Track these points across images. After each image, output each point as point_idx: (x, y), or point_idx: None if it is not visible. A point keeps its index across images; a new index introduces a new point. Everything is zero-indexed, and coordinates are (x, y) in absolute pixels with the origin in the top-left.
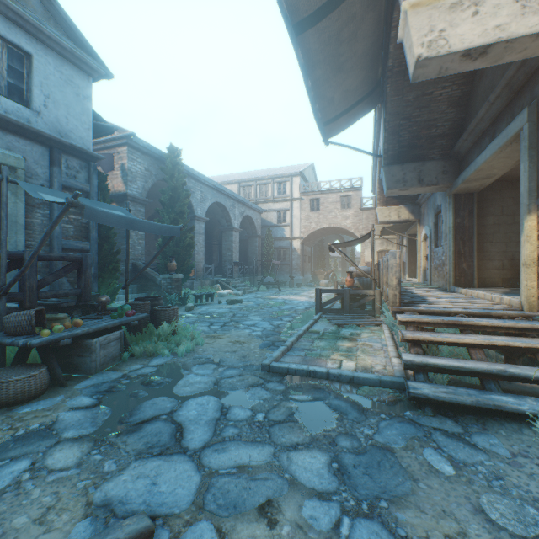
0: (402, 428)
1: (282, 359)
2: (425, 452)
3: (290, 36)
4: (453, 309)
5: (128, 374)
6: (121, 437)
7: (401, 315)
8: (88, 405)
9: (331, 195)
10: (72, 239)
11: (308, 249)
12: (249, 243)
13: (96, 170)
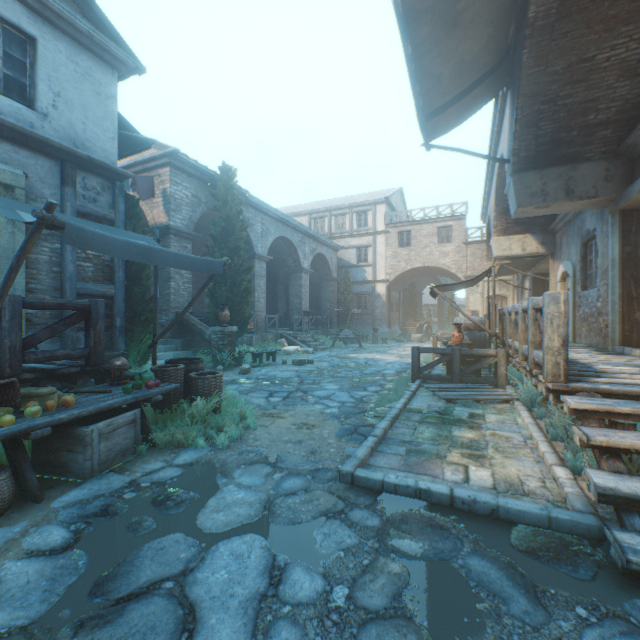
0: None
1: (371, 459)
2: None
3: None
4: None
5: (138, 480)
6: (80, 639)
7: (573, 398)
8: (54, 547)
9: (425, 226)
10: (91, 282)
11: (395, 295)
12: (322, 288)
13: (123, 192)
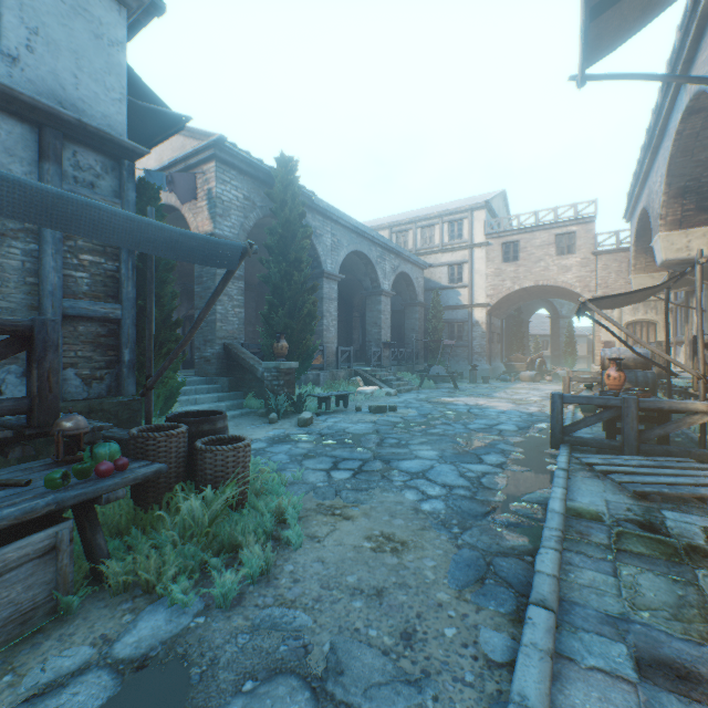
0: None
1: (558, 697)
2: None
3: None
4: None
5: None
6: None
7: None
8: None
9: (538, 235)
10: (87, 299)
11: (497, 323)
12: (406, 315)
13: (133, 175)
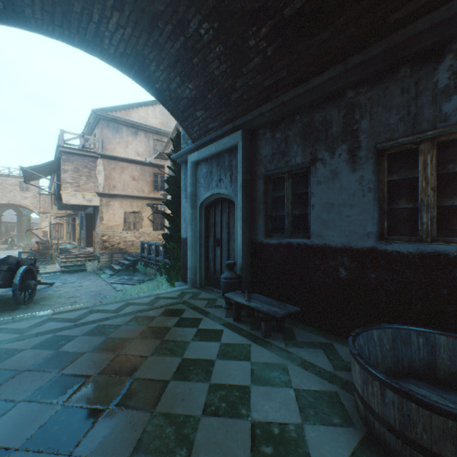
0: (61, 275)
1: None
2: (64, 276)
3: (23, 172)
4: (77, 253)
5: None
6: None
7: (62, 256)
8: None
9: (11, 179)
10: None
11: None
12: None
13: None
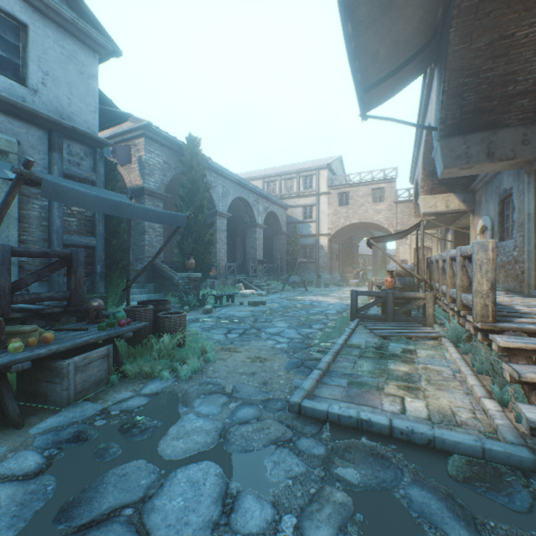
0: None
1: (317, 391)
2: None
3: None
4: None
5: (109, 408)
6: None
7: (502, 337)
8: (27, 472)
9: (361, 188)
10: (76, 234)
11: (336, 247)
12: (274, 241)
13: (103, 157)
